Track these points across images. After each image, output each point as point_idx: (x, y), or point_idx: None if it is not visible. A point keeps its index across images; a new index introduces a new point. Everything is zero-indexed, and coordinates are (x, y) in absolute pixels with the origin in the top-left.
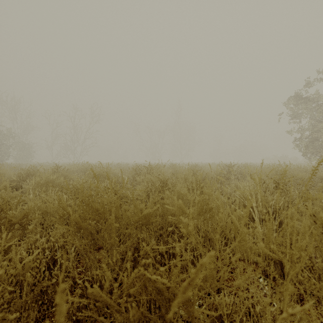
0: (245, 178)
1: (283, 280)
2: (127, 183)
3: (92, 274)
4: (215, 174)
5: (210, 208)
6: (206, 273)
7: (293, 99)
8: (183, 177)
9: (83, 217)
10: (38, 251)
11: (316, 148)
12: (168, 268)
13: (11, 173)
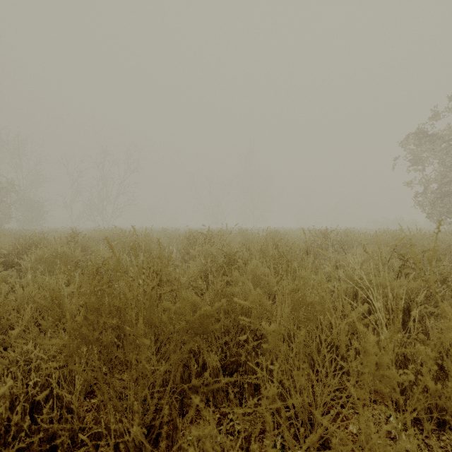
0: (347, 251)
1: (430, 423)
2: (177, 257)
3: (107, 421)
4: (305, 245)
5: (309, 302)
6: (315, 439)
7: (414, 137)
8: (259, 249)
9: (92, 322)
10: (8, 384)
11: (446, 207)
12: (239, 399)
13: (6, 243)
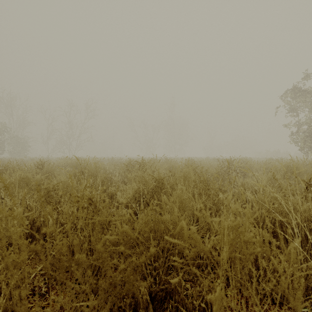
0: (246, 174)
1: None
2: (119, 180)
3: None
4: (216, 170)
5: (246, 240)
6: None
7: (290, 93)
8: (183, 175)
9: None
10: None
11: None
12: None
13: None
